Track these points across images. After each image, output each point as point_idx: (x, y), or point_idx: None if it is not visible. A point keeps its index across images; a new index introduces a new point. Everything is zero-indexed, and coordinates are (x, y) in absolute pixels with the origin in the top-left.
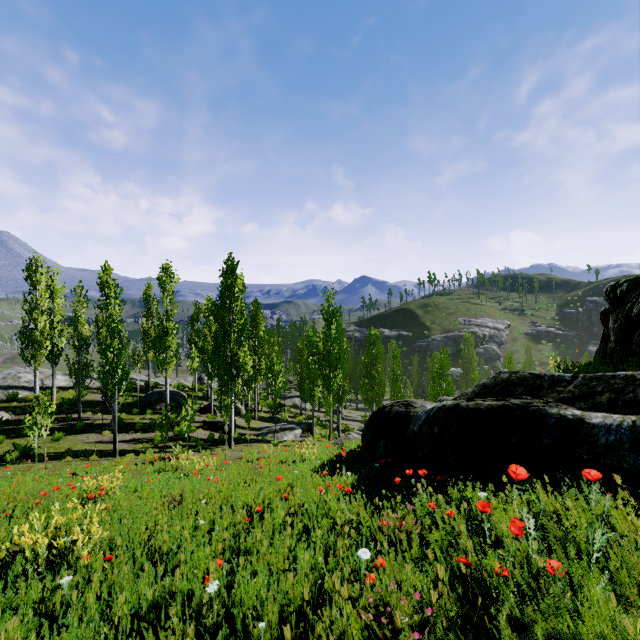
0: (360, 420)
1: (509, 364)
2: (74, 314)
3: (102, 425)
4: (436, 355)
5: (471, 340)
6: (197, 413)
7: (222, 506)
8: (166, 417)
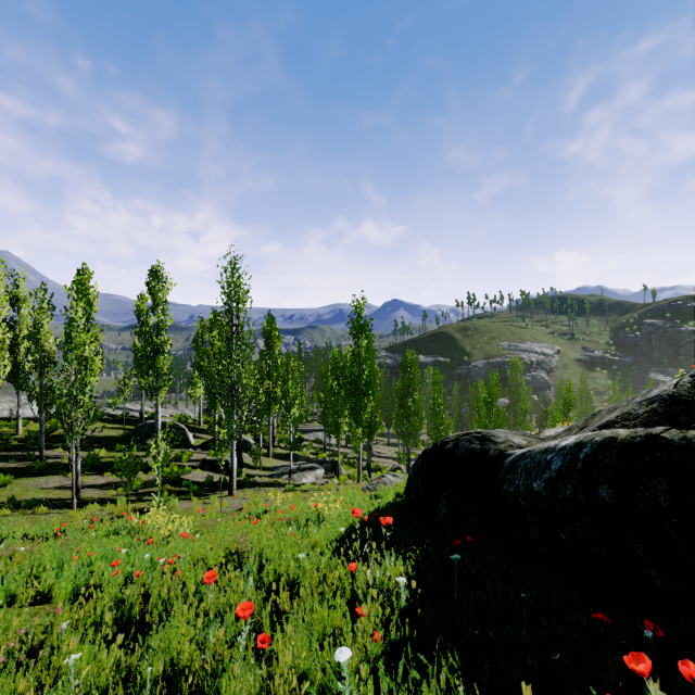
0: (393, 457)
1: (568, 392)
2: (33, 324)
3: (69, 465)
4: (480, 383)
5: (519, 366)
6: (198, 449)
7: (93, 691)
8: (128, 456)
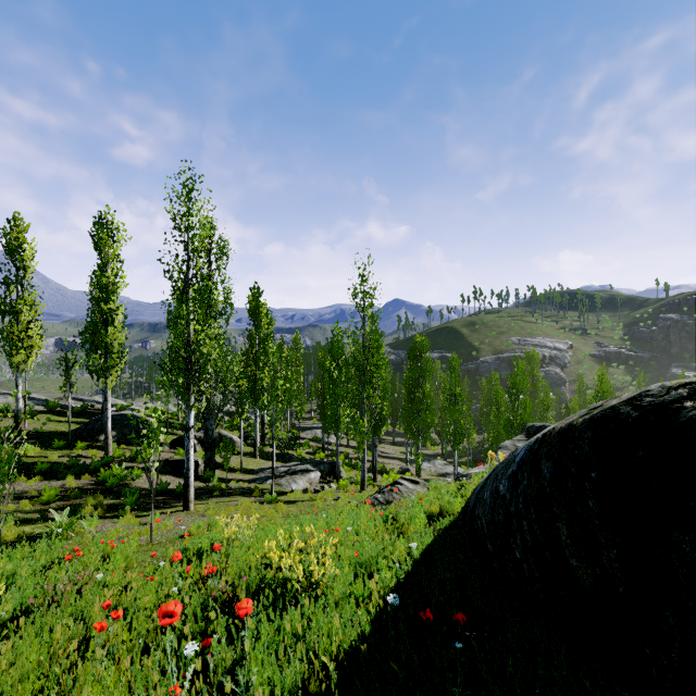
0: (400, 457)
1: (600, 383)
2: None
3: None
4: (494, 376)
5: (536, 358)
6: (165, 447)
7: None
8: None
